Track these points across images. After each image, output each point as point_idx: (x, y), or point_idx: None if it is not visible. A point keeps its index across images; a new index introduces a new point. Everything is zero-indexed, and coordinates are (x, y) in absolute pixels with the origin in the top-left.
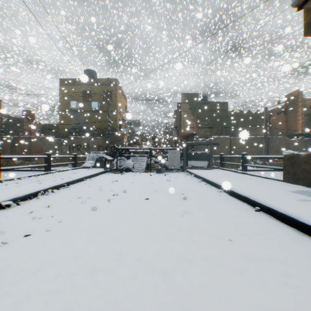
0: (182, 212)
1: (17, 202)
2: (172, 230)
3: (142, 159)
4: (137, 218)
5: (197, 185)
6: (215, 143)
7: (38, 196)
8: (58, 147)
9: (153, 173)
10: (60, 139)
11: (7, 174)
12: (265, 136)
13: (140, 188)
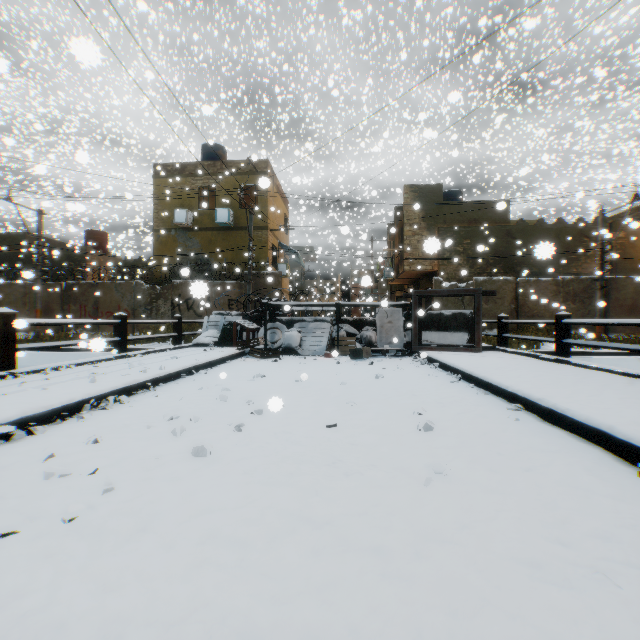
0: (427, 469)
1: (28, 429)
2: (408, 535)
3: (319, 327)
4: (307, 488)
5: (450, 390)
6: (487, 292)
7: (82, 411)
8: (150, 303)
9: (344, 359)
10: (153, 286)
11: (51, 357)
12: (601, 275)
13: (314, 395)
